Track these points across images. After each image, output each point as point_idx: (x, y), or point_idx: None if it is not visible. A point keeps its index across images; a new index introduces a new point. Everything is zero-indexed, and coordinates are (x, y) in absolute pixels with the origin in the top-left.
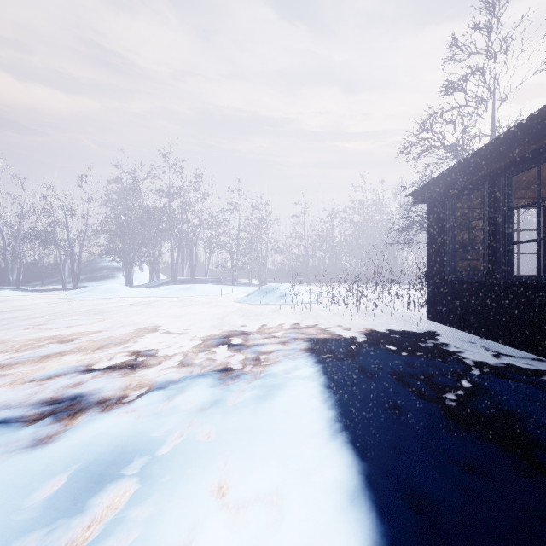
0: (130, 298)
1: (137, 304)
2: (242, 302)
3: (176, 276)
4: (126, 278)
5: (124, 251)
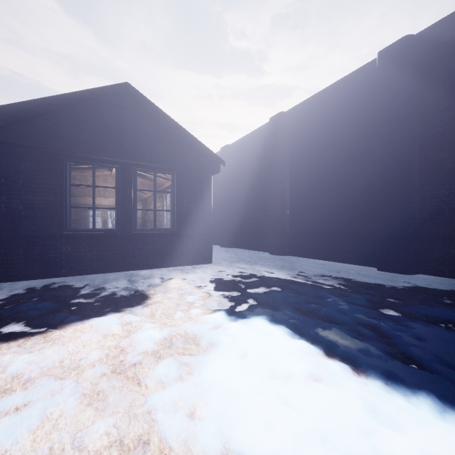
0: None
1: None
2: None
3: None
4: None
5: None
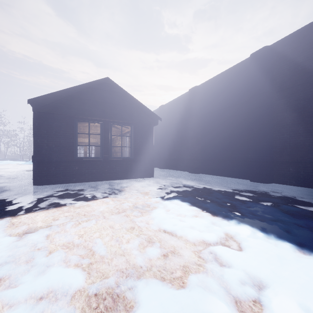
0: None
1: None
2: (22, 164)
3: None
4: None
5: None
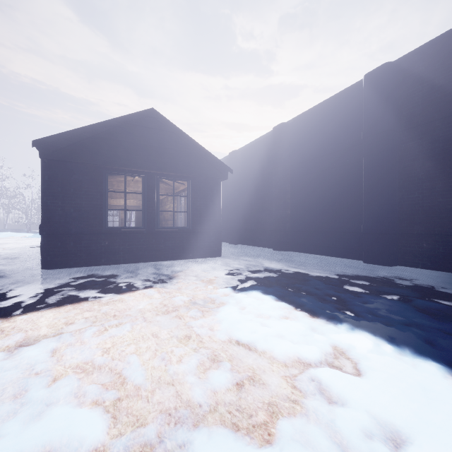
0: None
1: None
2: (29, 237)
3: None
4: None
5: None
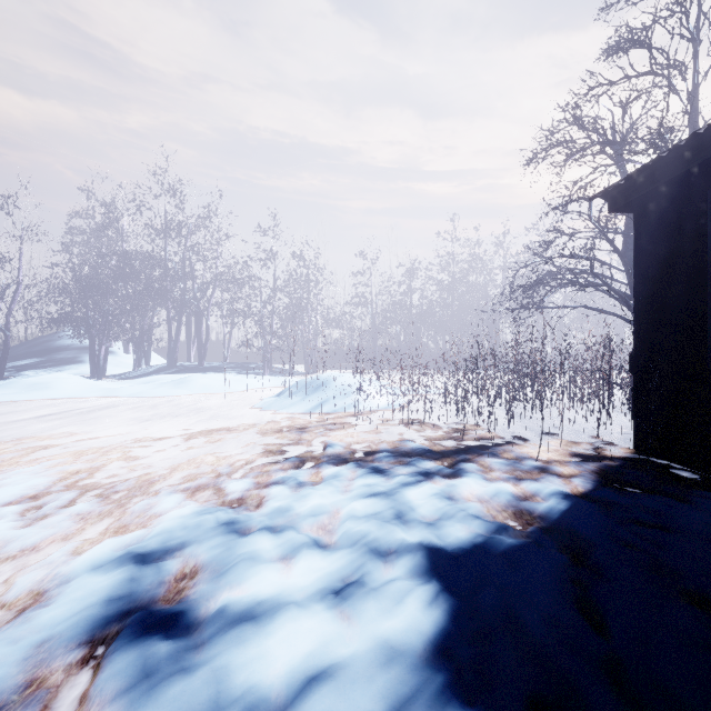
0: (69, 399)
1: (66, 413)
2: (266, 408)
3: (175, 361)
4: (93, 364)
5: (88, 320)
